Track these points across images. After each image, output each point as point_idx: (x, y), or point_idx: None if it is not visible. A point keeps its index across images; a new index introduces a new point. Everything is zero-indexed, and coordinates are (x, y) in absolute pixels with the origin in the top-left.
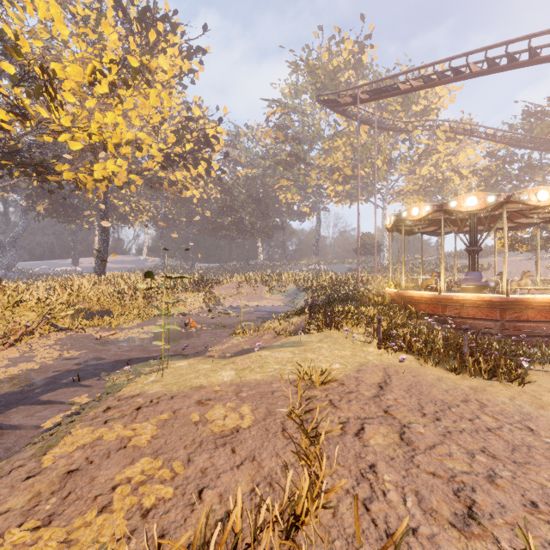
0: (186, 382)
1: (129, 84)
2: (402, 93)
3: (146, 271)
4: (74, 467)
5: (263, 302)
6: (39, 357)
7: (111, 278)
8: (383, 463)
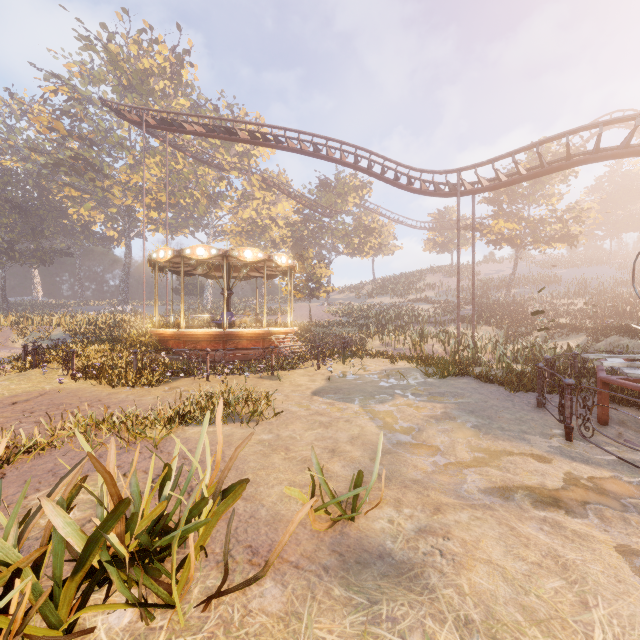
0: None
1: None
2: (189, 133)
3: None
4: None
5: (2, 352)
6: None
7: None
8: None
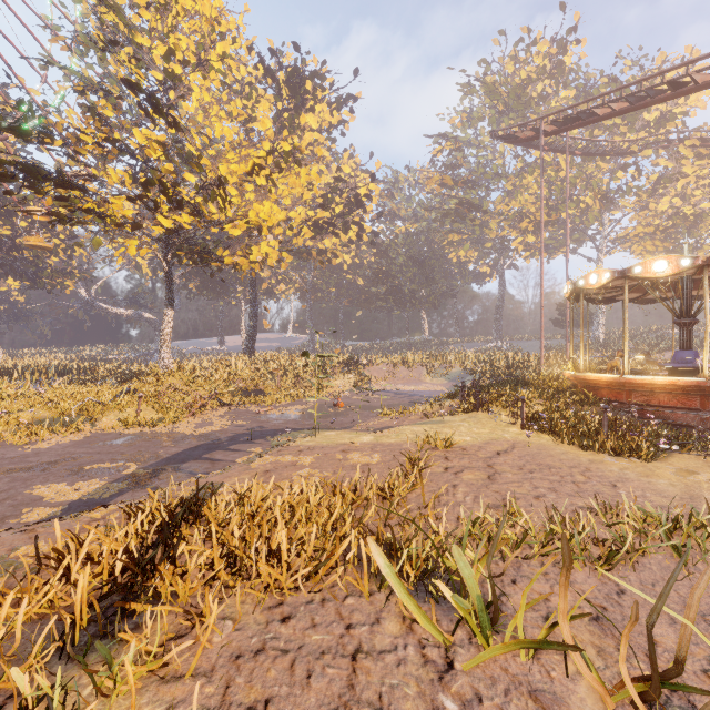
0: (333, 441)
1: (281, 168)
2: (601, 119)
3: (303, 351)
4: (269, 470)
5: (421, 386)
6: (216, 423)
7: (260, 358)
8: (464, 485)
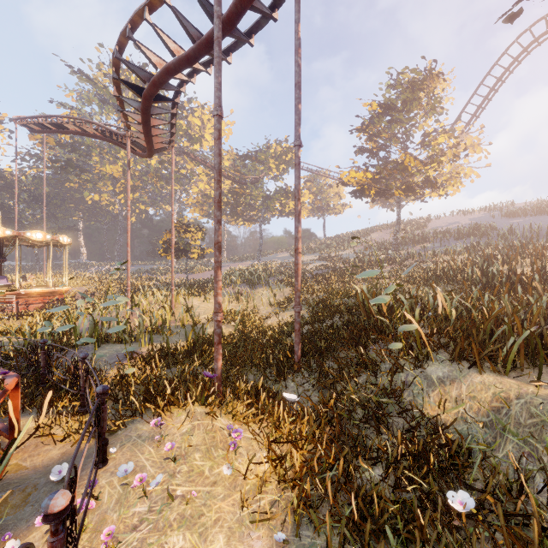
0: None
1: None
2: (39, 132)
3: None
4: None
5: None
6: None
7: None
8: None
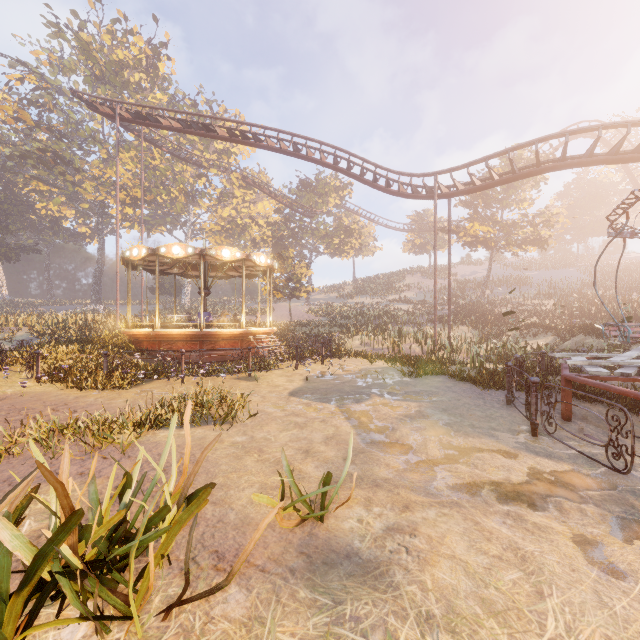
0: None
1: None
2: (165, 128)
3: None
4: None
5: None
6: None
7: None
8: None
